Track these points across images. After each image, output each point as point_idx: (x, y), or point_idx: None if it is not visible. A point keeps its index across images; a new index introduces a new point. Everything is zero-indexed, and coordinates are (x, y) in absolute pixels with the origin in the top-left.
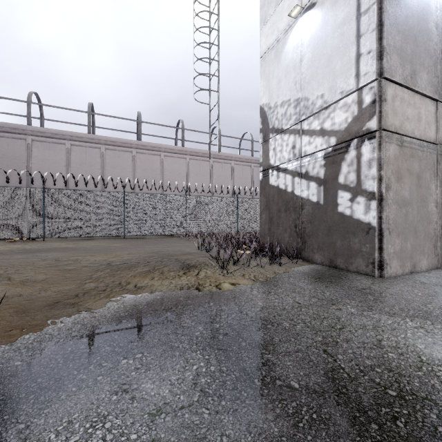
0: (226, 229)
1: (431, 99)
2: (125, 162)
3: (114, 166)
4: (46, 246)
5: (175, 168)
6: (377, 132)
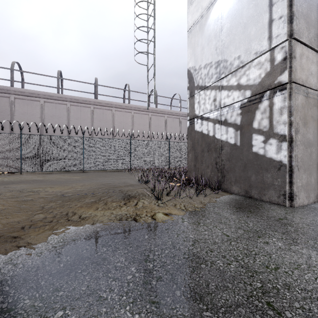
0: (161, 165)
1: None
2: (85, 115)
3: (77, 118)
4: (20, 179)
5: (123, 120)
6: (288, 84)
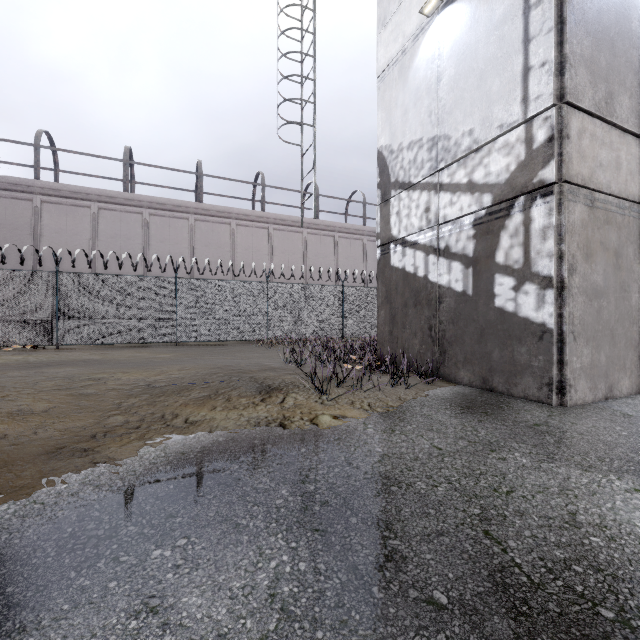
0: (326, 332)
1: (635, 136)
2: (178, 234)
3: (162, 240)
4: (59, 358)
5: (252, 243)
6: (555, 185)
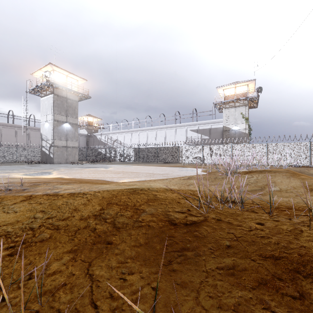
0: (36, 160)
1: (65, 140)
2: None
3: None
4: None
5: (9, 133)
6: (53, 146)
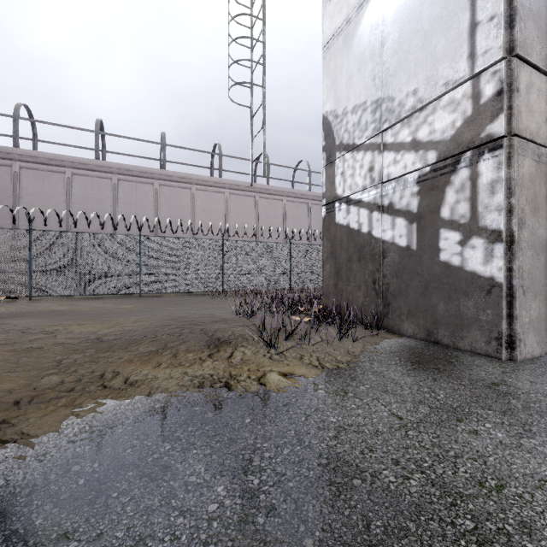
0: (275, 284)
1: None
2: (144, 197)
3: (130, 203)
4: (28, 309)
5: (210, 206)
6: (505, 138)
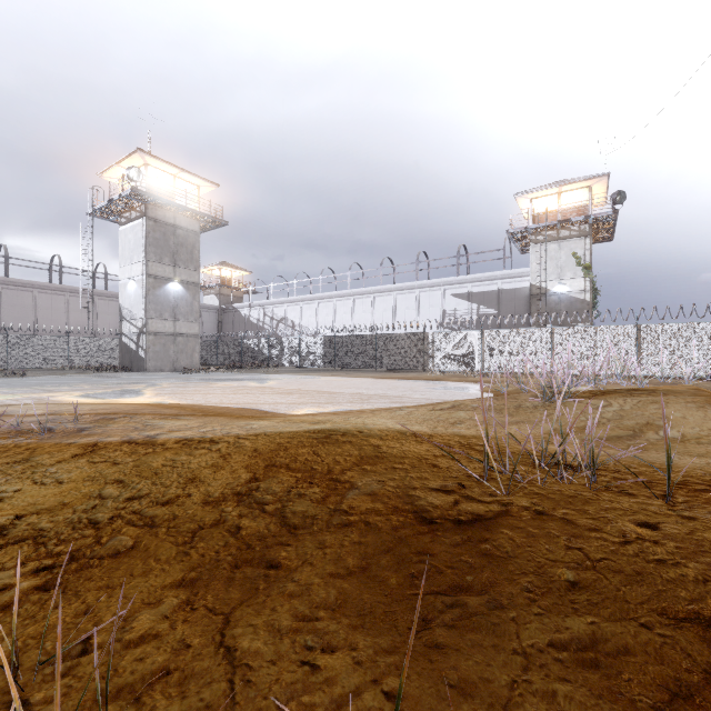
0: (108, 363)
1: (172, 320)
2: None
3: None
4: None
5: (52, 305)
6: (146, 332)
